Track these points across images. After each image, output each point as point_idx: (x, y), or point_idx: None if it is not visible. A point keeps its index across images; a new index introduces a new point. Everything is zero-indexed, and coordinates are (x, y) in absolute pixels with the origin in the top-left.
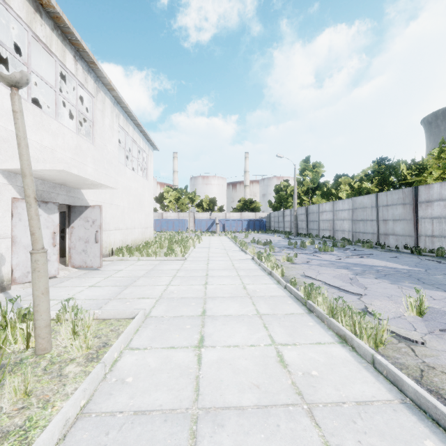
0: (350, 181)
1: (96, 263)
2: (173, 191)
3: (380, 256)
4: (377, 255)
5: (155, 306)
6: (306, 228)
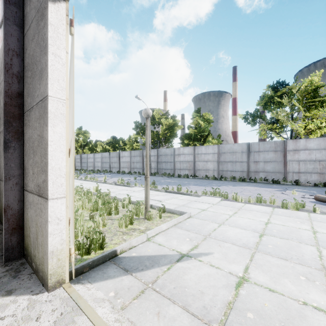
0: (102, 144)
1: None
2: None
3: (108, 174)
4: (107, 174)
5: None
6: (80, 166)
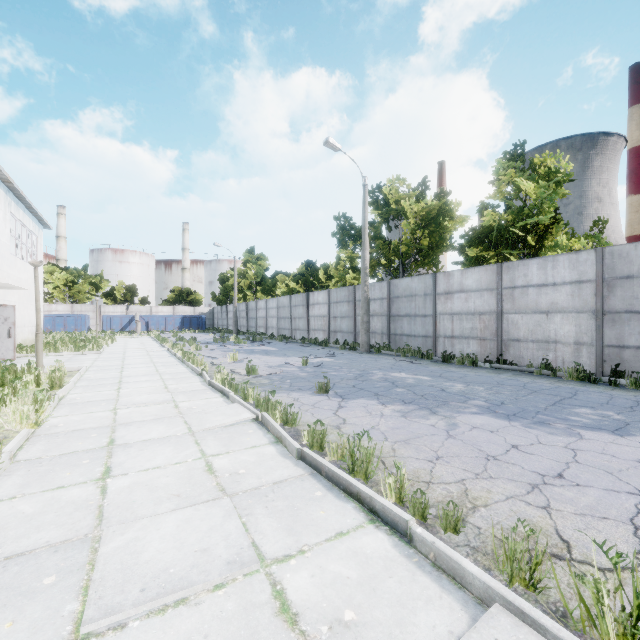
0: (284, 280)
1: (9, 355)
2: (61, 272)
3: (275, 345)
4: (275, 344)
5: (90, 368)
6: (247, 325)
